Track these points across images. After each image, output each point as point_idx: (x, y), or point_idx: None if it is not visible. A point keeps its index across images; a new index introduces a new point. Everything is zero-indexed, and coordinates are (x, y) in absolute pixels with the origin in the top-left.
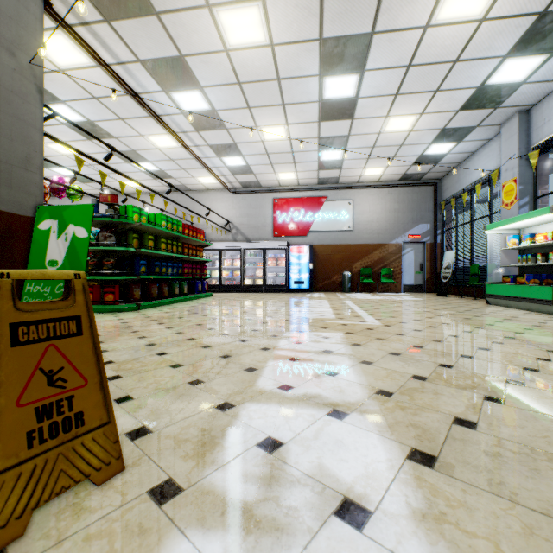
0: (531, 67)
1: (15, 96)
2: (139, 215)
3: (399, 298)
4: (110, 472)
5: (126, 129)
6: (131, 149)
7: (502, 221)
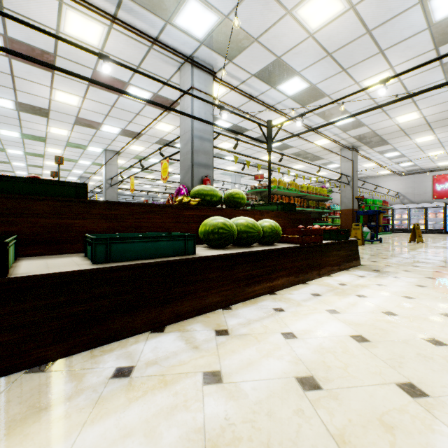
0: None
1: (355, 181)
2: (369, 201)
3: None
4: (422, 242)
5: None
6: None
7: None
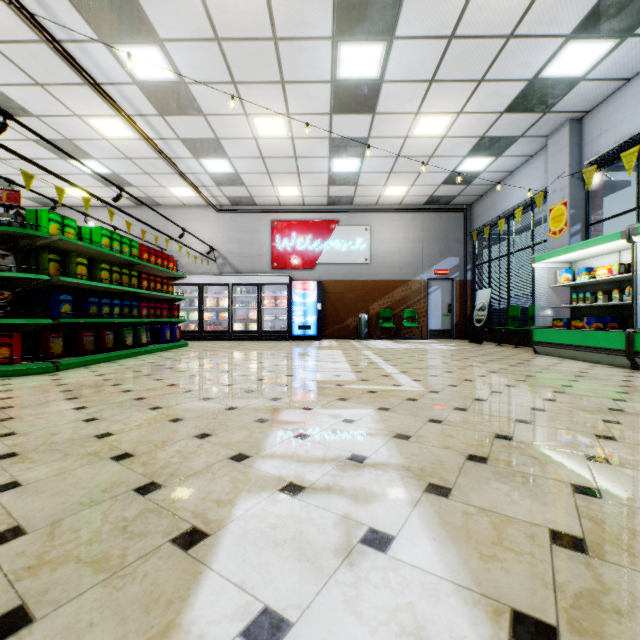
0: (595, 57)
1: None
2: (61, 226)
3: (428, 347)
4: None
5: (51, 102)
6: (64, 136)
7: (556, 251)
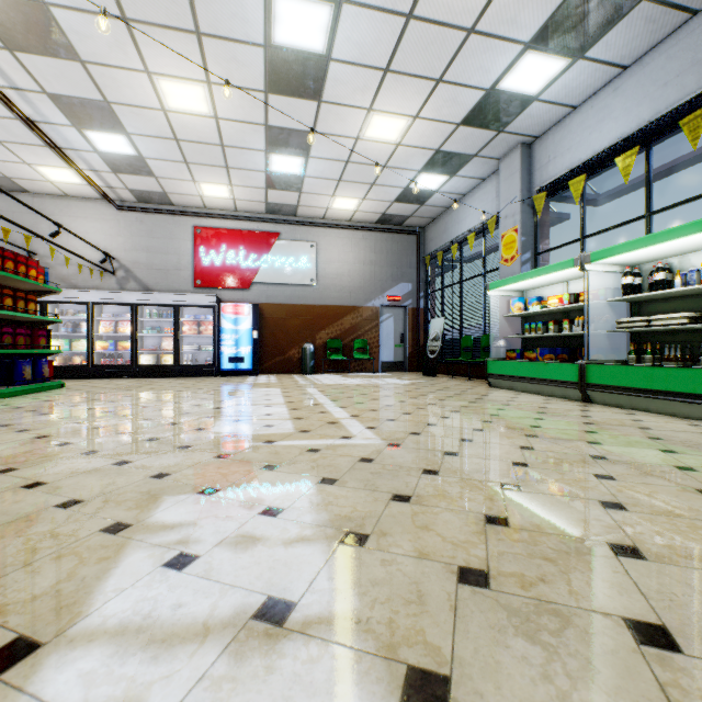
0: (549, 76)
1: None
2: None
3: (381, 381)
4: None
5: None
6: None
7: (510, 278)
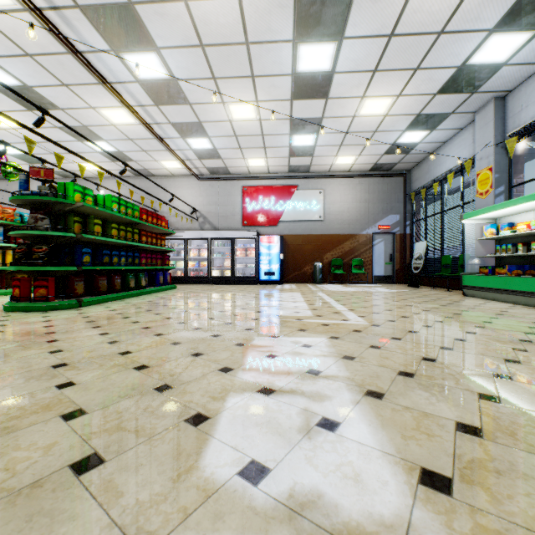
0: (515, 46)
1: None
2: (82, 195)
3: (373, 290)
4: None
5: (73, 98)
6: (82, 124)
7: (481, 209)
